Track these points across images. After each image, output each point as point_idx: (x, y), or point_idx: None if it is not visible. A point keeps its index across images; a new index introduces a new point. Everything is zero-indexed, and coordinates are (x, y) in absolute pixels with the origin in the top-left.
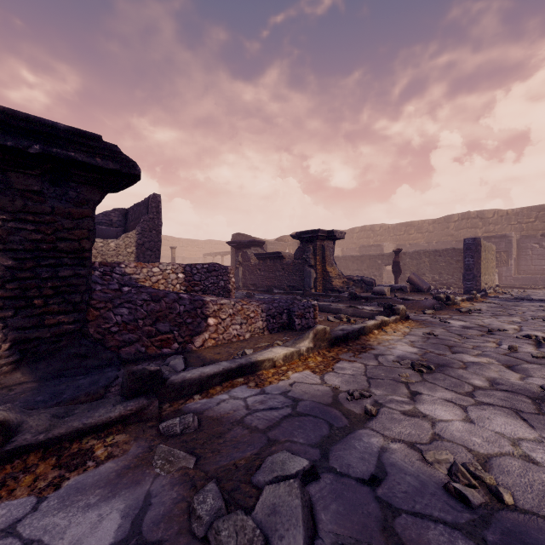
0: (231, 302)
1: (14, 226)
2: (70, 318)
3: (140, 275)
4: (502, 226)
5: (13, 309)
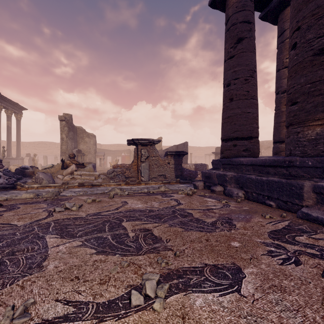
0: None
1: (175, 162)
2: (180, 173)
3: (185, 166)
4: None
5: (175, 171)
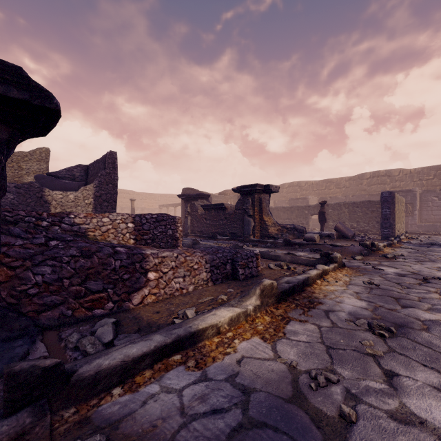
0: (173, 255)
1: None
2: None
3: (90, 225)
4: (406, 182)
5: None
